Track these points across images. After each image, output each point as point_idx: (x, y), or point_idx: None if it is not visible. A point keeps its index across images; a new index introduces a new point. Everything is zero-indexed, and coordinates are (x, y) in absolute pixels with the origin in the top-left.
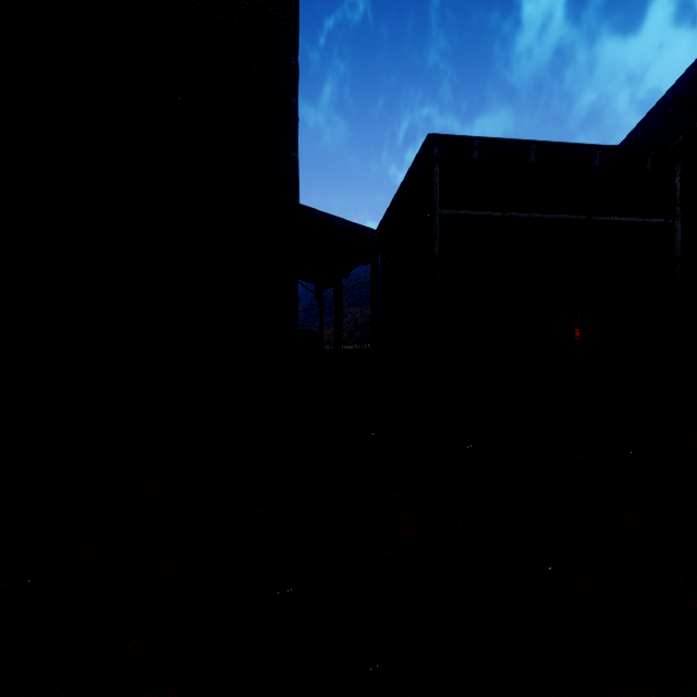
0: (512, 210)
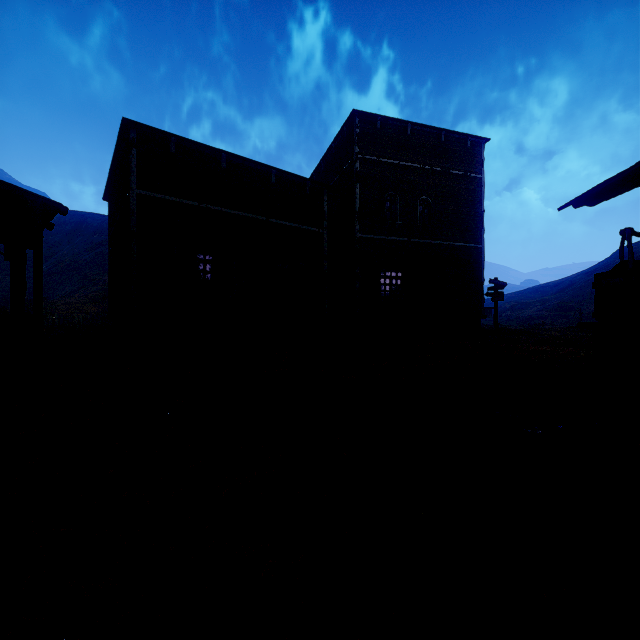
0: (207, 203)
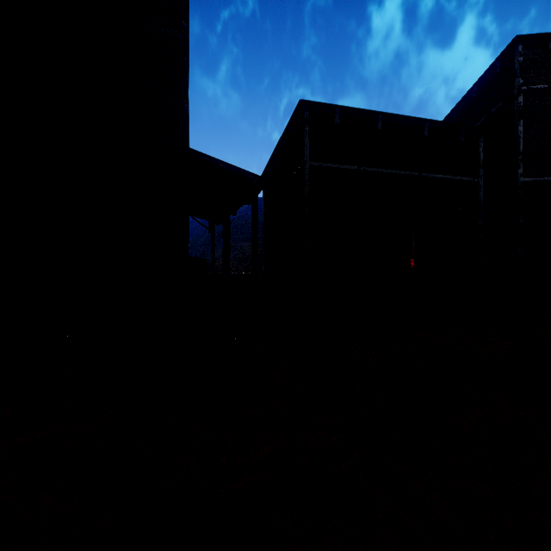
0: (364, 165)
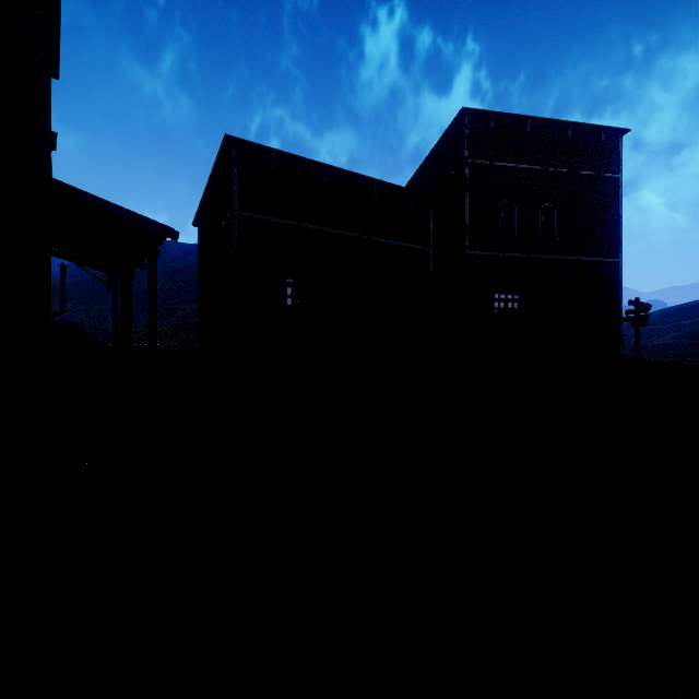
0: (307, 222)
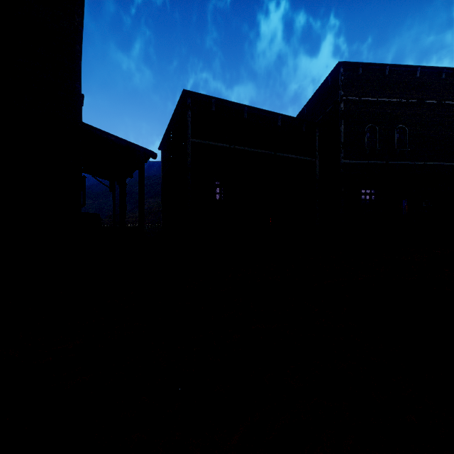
0: (235, 144)
